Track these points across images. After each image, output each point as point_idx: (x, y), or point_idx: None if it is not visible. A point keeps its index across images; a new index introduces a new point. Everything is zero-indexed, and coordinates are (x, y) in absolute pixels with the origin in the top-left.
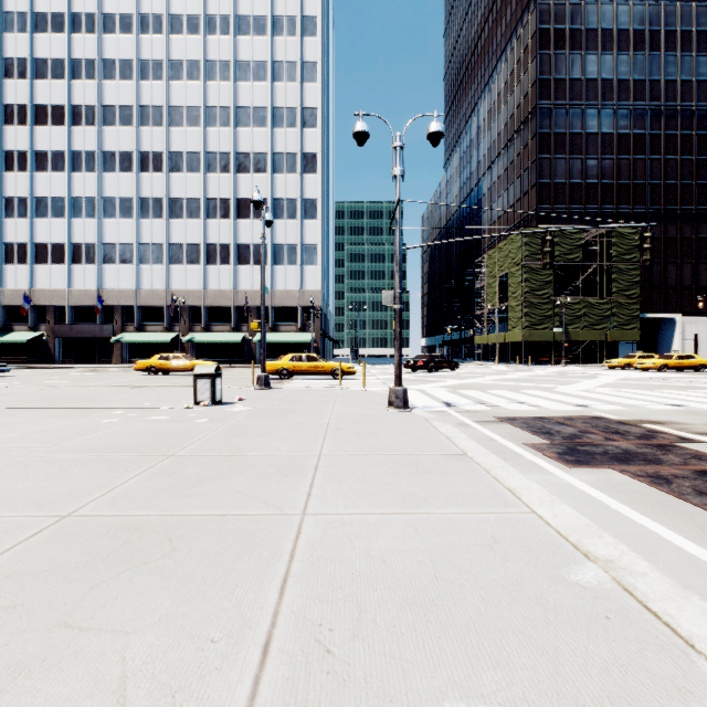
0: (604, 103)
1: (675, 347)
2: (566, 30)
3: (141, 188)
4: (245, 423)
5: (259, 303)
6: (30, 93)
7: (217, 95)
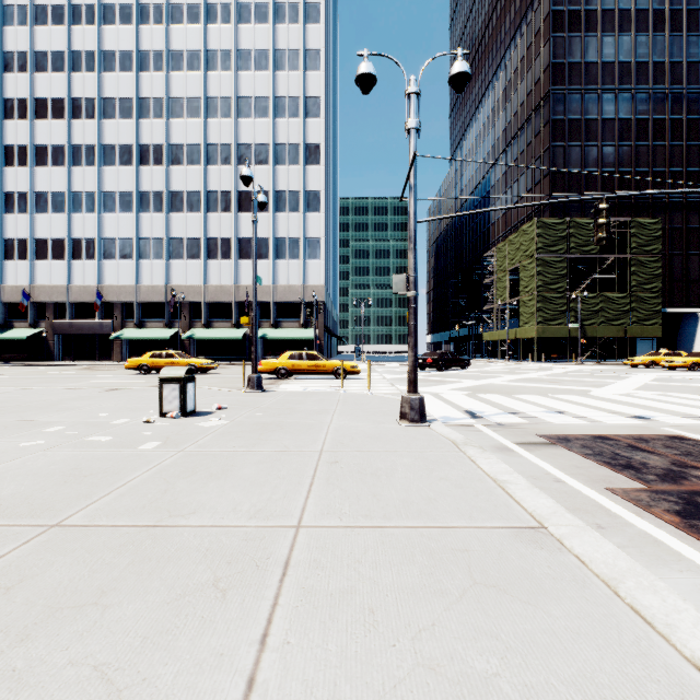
0: (622, 87)
1: (698, 344)
2: (580, 11)
3: (141, 181)
4: (208, 449)
5: (260, 298)
6: (30, 86)
7: (217, 85)
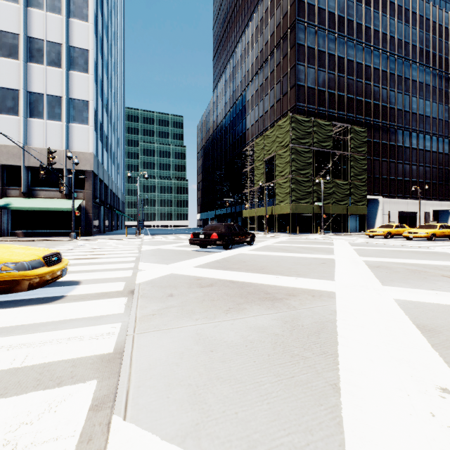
0: (339, 33)
1: (378, 220)
2: None
3: None
4: None
5: (5, 160)
6: None
7: None
